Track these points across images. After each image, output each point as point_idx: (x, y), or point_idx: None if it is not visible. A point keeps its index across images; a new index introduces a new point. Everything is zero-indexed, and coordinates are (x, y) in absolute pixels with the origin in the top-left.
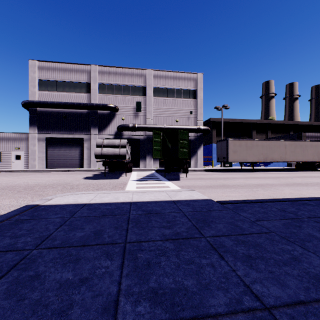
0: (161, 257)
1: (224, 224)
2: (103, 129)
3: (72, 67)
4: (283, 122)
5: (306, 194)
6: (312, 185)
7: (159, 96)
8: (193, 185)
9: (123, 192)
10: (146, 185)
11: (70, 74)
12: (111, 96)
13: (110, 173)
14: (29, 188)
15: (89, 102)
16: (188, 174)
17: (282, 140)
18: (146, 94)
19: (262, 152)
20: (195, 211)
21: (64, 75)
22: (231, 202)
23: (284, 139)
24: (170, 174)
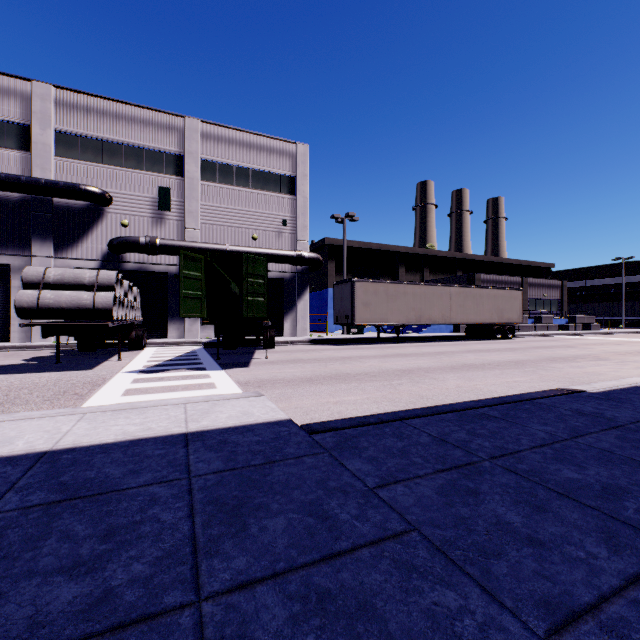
0: None
1: (290, 514)
2: (68, 244)
3: None
4: (448, 254)
5: (483, 387)
6: (491, 367)
7: (214, 181)
8: (274, 379)
9: (54, 416)
10: (158, 383)
11: None
12: (93, 167)
13: (81, 354)
14: None
15: (26, 173)
16: (273, 352)
17: (446, 284)
18: (183, 173)
19: (413, 306)
20: (230, 468)
21: None
22: (336, 425)
23: (448, 284)
24: (235, 352)
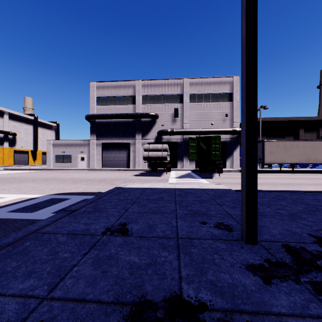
0: (192, 204)
1: (230, 198)
2: (145, 134)
3: (121, 84)
4: None
5: None
6: None
7: (195, 102)
8: (223, 182)
9: (168, 183)
10: (184, 181)
11: (120, 90)
12: (152, 105)
13: (152, 172)
14: (103, 180)
15: (134, 112)
16: (221, 174)
17: None
18: (183, 101)
19: (303, 153)
20: (216, 193)
21: (115, 91)
22: None
23: None
24: (205, 173)
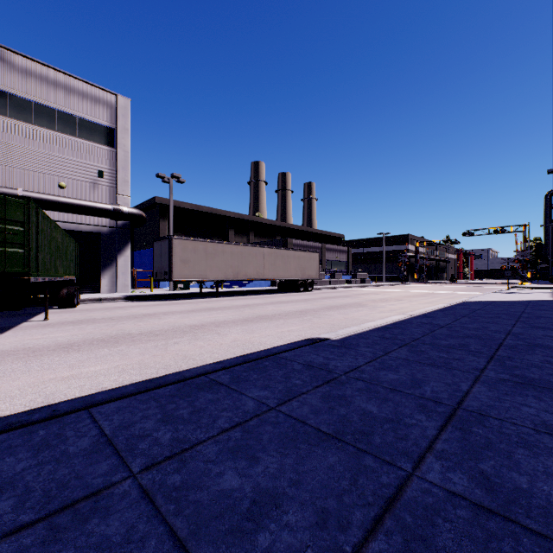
0: None
1: None
2: None
3: None
4: (270, 221)
5: (257, 339)
6: (279, 317)
7: (3, 114)
8: (16, 349)
9: None
10: None
11: None
12: None
13: None
14: None
15: None
16: (67, 311)
17: (260, 246)
18: None
19: (231, 263)
20: None
21: None
22: None
23: (262, 245)
24: (13, 313)
